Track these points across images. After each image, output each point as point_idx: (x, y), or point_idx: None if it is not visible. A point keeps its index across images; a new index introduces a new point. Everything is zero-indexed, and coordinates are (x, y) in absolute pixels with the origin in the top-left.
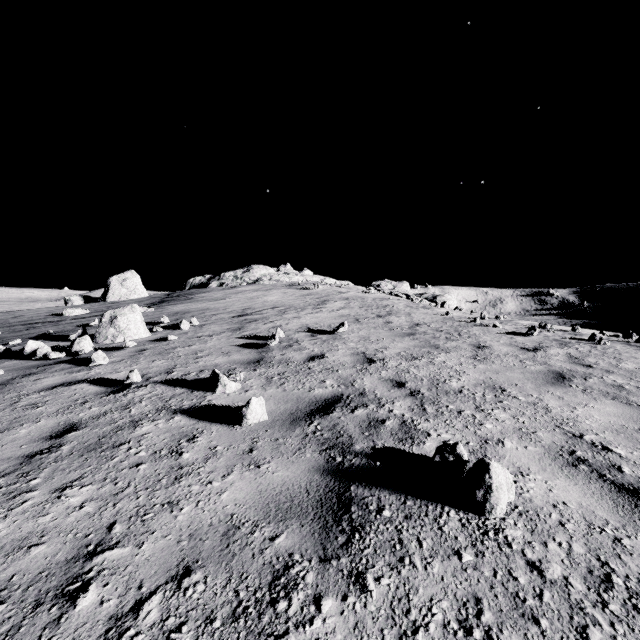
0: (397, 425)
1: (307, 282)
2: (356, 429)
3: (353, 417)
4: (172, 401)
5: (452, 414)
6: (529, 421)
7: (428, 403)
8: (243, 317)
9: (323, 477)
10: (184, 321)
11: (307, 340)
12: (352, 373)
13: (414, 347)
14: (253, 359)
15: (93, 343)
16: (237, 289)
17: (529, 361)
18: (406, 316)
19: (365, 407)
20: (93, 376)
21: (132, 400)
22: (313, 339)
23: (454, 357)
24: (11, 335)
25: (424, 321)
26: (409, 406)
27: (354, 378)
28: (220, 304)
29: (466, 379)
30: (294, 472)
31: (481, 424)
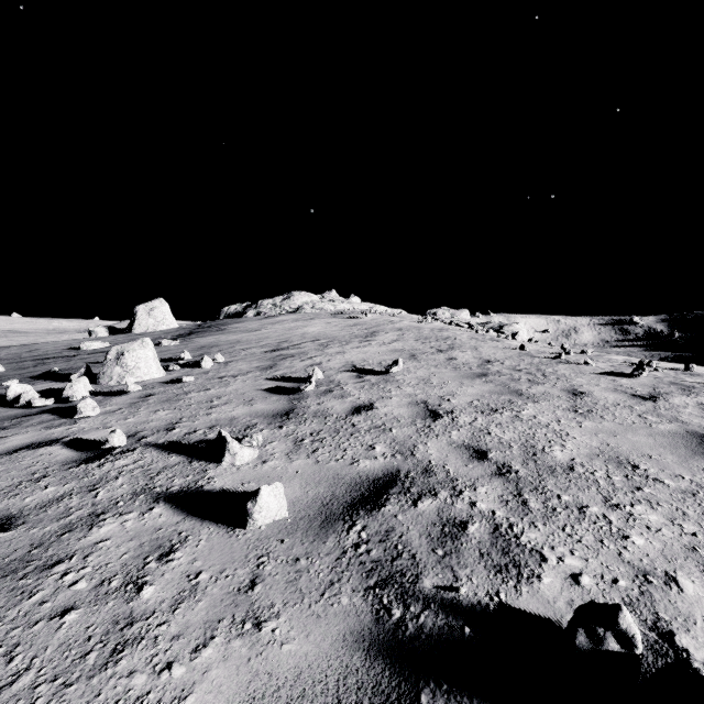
0: (487, 534)
1: (354, 310)
2: (422, 541)
3: (416, 515)
4: (159, 478)
5: (571, 513)
6: (701, 531)
7: (528, 490)
8: (277, 352)
9: (369, 662)
10: (206, 358)
11: (352, 383)
12: (411, 434)
13: (490, 393)
14: (281, 410)
15: (96, 385)
16: (275, 319)
17: (652, 416)
18: (472, 351)
19: (433, 495)
20: (73, 433)
21: (106, 475)
22: (359, 381)
23: (546, 409)
24: (14, 373)
25: (495, 357)
26: (500, 495)
27: (414, 442)
28: (254, 336)
29: (573, 446)
30: (318, 645)
31: (624, 536)
